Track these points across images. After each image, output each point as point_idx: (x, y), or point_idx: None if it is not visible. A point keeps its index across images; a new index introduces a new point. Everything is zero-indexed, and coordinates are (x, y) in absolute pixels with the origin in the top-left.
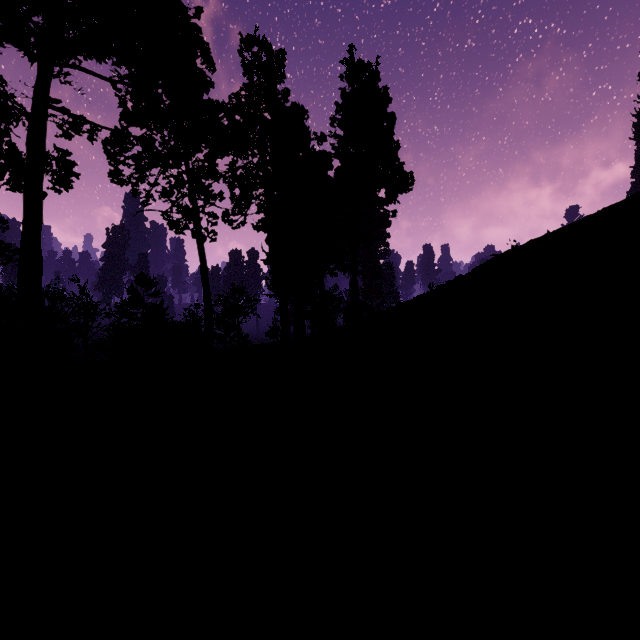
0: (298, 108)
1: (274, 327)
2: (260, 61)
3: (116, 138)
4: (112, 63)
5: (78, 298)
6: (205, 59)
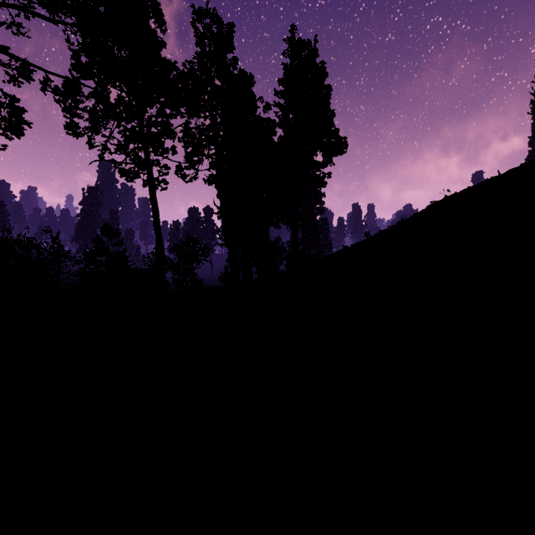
0: (245, 74)
1: (225, 273)
2: (211, 31)
3: (66, 86)
4: (62, 13)
5: (50, 247)
6: (156, 18)
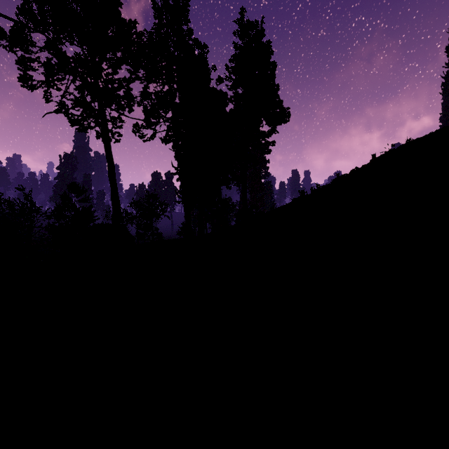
0: (199, 43)
1: (183, 227)
2: (167, 2)
3: (12, 30)
4: None
5: (23, 203)
6: None
